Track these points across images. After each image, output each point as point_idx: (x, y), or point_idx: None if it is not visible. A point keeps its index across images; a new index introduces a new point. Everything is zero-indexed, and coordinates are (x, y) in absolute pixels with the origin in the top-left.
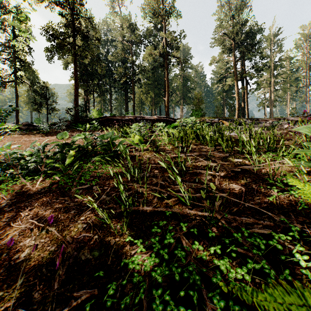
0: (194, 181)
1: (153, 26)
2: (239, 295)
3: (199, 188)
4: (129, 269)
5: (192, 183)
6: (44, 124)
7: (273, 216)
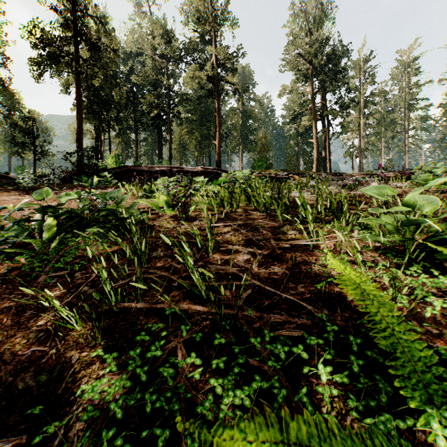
0: (225, 263)
1: (198, 37)
2: (196, 433)
3: (227, 273)
4: (87, 400)
5: (219, 265)
6: (26, 175)
7: (314, 311)
